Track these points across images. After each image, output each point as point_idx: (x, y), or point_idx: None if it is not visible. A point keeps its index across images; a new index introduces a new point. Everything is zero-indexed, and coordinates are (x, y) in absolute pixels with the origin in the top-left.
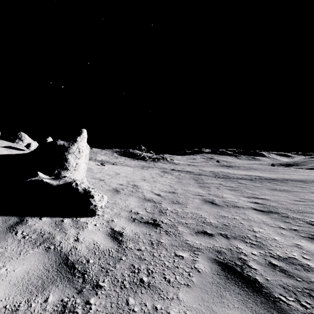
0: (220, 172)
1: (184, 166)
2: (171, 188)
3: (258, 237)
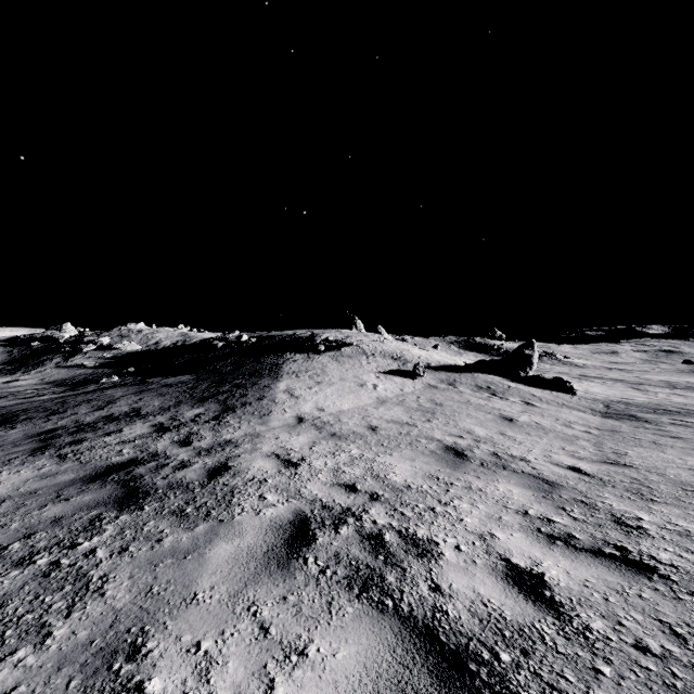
0: (682, 383)
1: (601, 371)
2: (607, 392)
3: (686, 408)
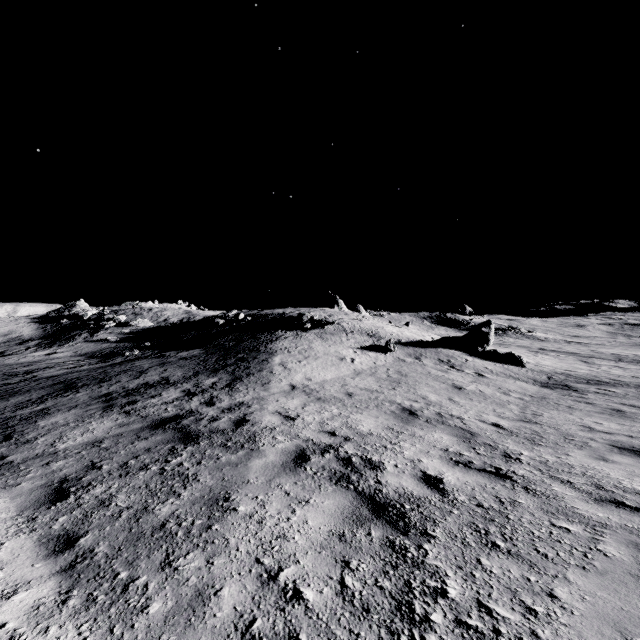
0: (630, 356)
1: (560, 344)
2: (556, 364)
3: (617, 379)
